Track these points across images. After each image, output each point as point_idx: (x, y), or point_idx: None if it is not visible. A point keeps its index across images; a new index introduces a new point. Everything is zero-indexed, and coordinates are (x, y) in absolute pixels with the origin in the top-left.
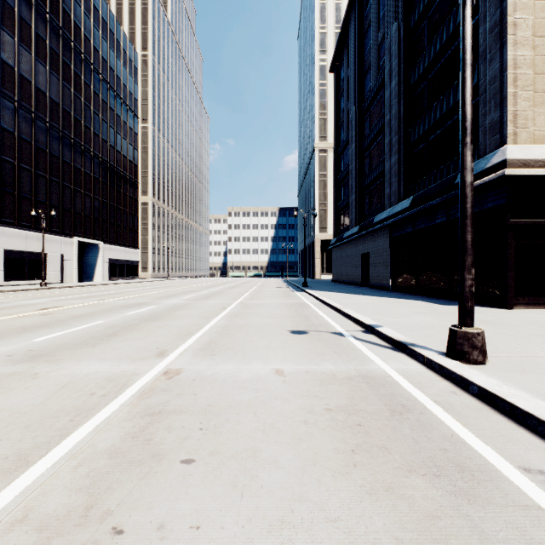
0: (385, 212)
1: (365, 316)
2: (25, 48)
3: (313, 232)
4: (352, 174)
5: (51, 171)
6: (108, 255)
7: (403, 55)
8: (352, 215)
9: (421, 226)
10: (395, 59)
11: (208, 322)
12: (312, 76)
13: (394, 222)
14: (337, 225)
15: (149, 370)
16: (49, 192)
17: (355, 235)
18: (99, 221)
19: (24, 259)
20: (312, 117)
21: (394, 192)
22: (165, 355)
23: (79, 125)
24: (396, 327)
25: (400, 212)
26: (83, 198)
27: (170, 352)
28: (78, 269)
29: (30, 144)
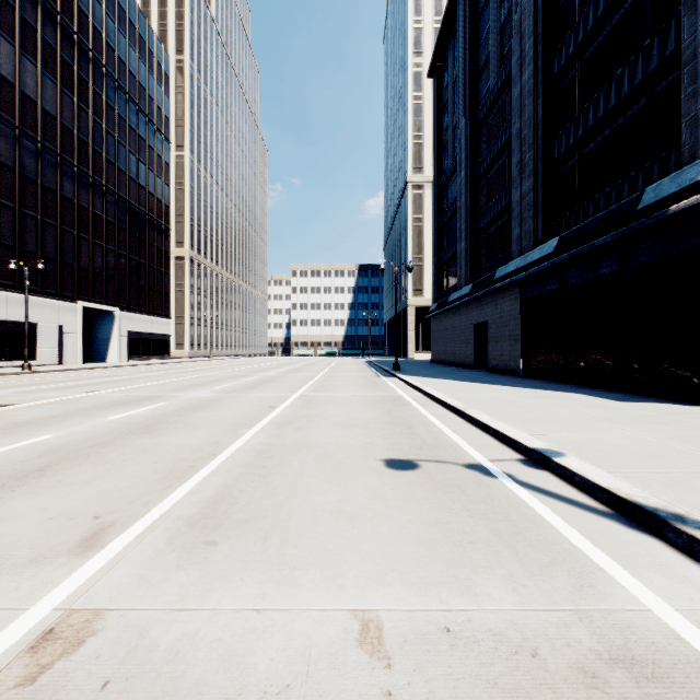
0: (513, 263)
1: (514, 426)
2: (6, 38)
3: (405, 295)
4: (462, 214)
5: (44, 210)
6: (127, 327)
7: (541, 31)
8: (460, 271)
9: (574, 279)
10: (529, 38)
11: (236, 437)
12: (403, 87)
13: (529, 276)
14: (439, 285)
15: (4, 624)
16: (41, 239)
17: (466, 297)
18: (114, 281)
19: (3, 331)
20: (403, 141)
21: (527, 233)
22: (97, 545)
23: (86, 148)
24: (590, 455)
25: (539, 261)
26: (92, 249)
27: (117, 531)
28: (85, 345)
29: (12, 171)
